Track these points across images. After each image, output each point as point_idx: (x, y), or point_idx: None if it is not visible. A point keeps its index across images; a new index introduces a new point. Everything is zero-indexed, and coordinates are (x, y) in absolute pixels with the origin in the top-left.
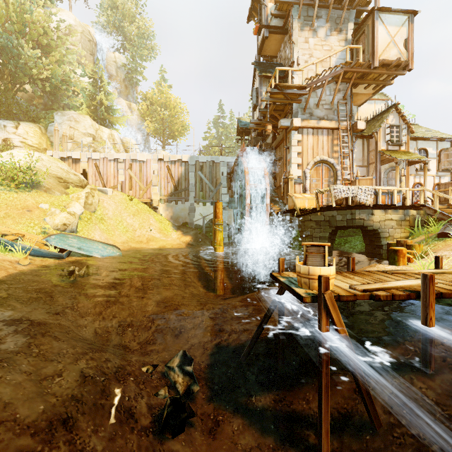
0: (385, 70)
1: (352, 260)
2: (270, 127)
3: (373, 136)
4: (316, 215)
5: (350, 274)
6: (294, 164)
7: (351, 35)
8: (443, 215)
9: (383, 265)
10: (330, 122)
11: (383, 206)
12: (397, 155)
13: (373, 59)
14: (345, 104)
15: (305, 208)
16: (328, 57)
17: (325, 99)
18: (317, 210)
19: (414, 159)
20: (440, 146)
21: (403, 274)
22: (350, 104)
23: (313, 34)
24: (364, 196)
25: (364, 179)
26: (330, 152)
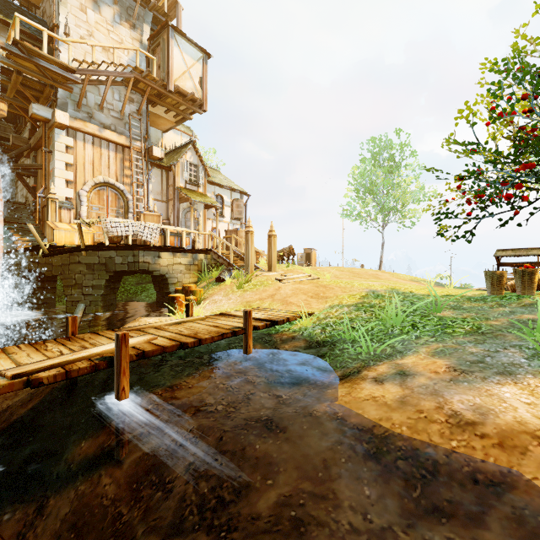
0: (182, 100)
1: (73, 321)
2: (2, 106)
3: (172, 169)
4: (87, 256)
5: (57, 343)
6: (59, 178)
7: (147, 40)
8: (224, 260)
9: (146, 319)
10: (118, 136)
11: (171, 248)
12: (193, 195)
13: (168, 80)
14: (140, 120)
15: (65, 245)
16: (111, 47)
17: (114, 103)
18: (81, 248)
19: (207, 203)
20: (233, 196)
21: (139, 330)
22: (146, 123)
23: (94, 6)
24: (147, 235)
25: (151, 215)
26: (120, 175)
